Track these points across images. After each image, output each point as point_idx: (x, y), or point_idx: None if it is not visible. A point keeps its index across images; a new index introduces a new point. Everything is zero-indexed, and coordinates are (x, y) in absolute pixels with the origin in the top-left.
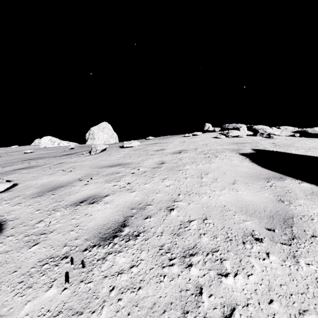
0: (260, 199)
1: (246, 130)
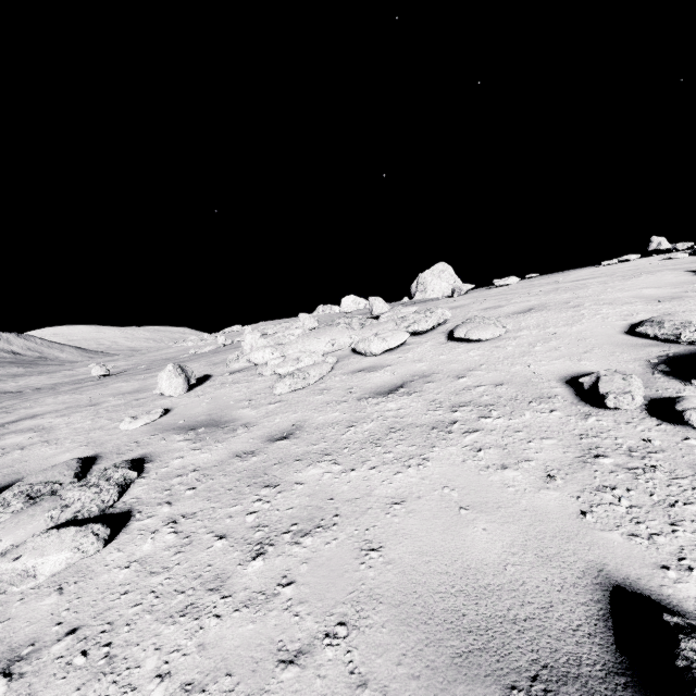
0: (661, 293)
1: None
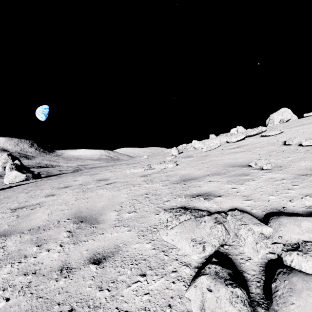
0: None
1: None
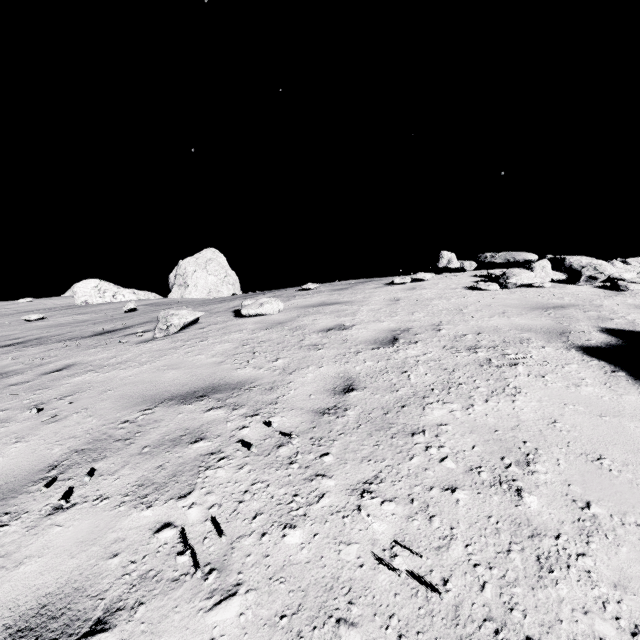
0: None
1: (549, 269)
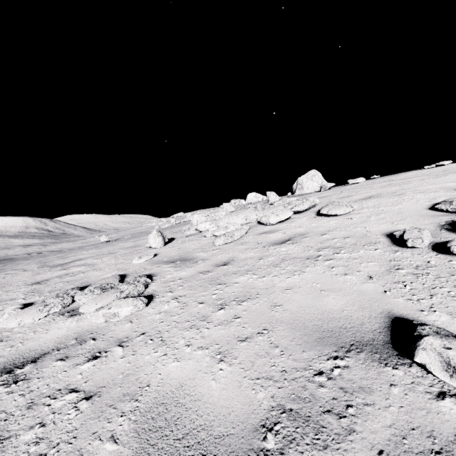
0: None
1: None
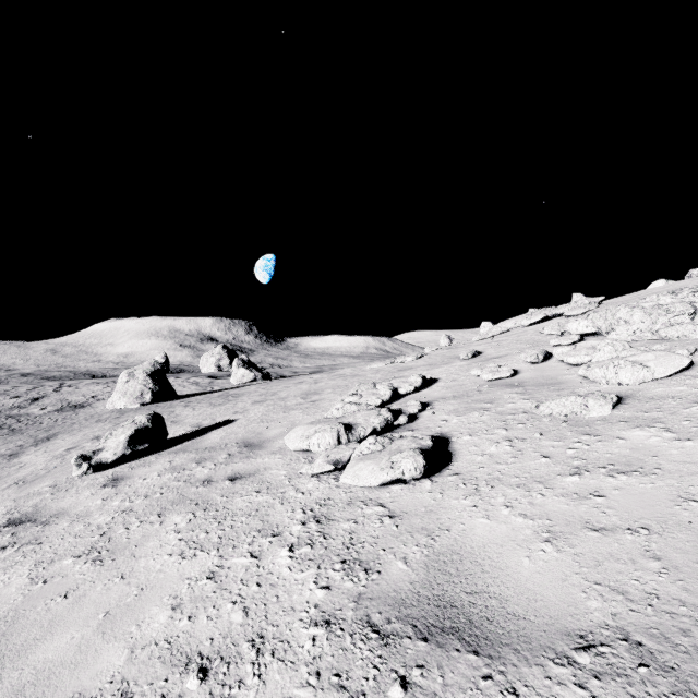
0: None
1: None
